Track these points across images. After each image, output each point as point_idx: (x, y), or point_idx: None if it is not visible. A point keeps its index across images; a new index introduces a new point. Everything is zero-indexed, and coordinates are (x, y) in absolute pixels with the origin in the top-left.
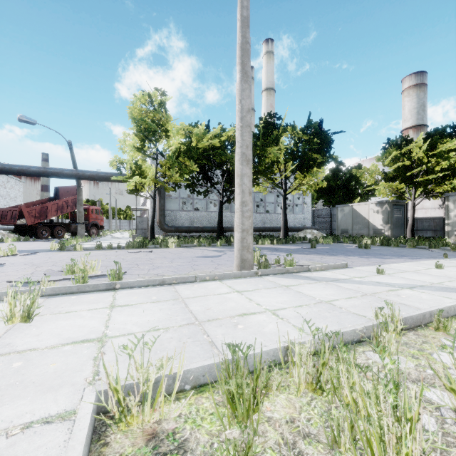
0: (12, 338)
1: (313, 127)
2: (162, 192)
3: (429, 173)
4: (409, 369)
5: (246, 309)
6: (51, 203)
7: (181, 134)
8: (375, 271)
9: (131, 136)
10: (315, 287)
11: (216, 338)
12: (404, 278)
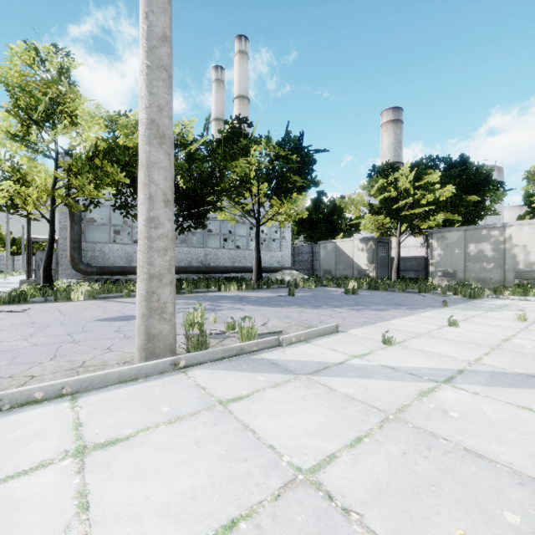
0: None
1: (293, 141)
2: (75, 214)
3: (414, 207)
4: None
5: None
6: None
7: (99, 123)
8: (377, 337)
9: (0, 113)
10: (286, 400)
11: None
12: (424, 351)
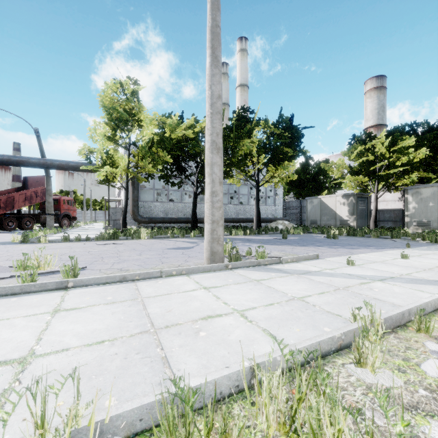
0: None
1: (285, 122)
2: (135, 183)
3: (390, 168)
4: (398, 389)
5: (211, 310)
6: (18, 193)
7: (154, 124)
8: (345, 262)
9: (102, 125)
10: (287, 281)
11: (171, 352)
12: (373, 269)
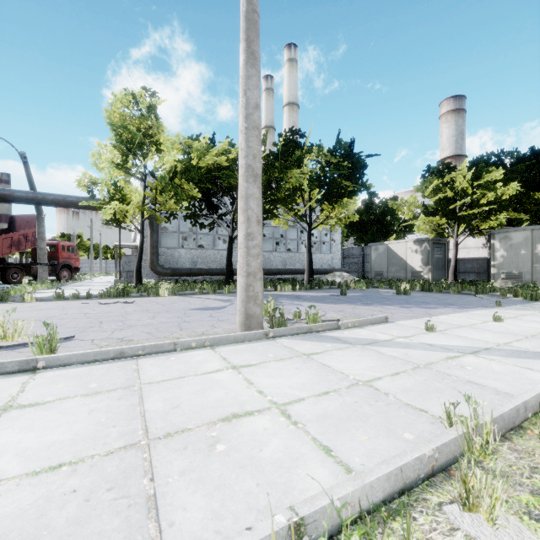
0: None
1: (343, 148)
2: (154, 224)
3: (473, 206)
4: None
5: (239, 404)
6: (2, 237)
7: (177, 148)
8: (422, 326)
9: (108, 148)
10: (348, 355)
11: (165, 486)
12: (461, 336)
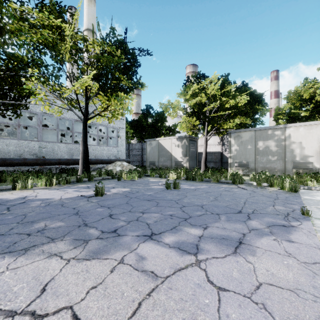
0: None
1: (117, 38)
2: None
3: (219, 111)
4: None
5: None
6: None
7: None
8: None
9: None
10: None
11: None
12: None
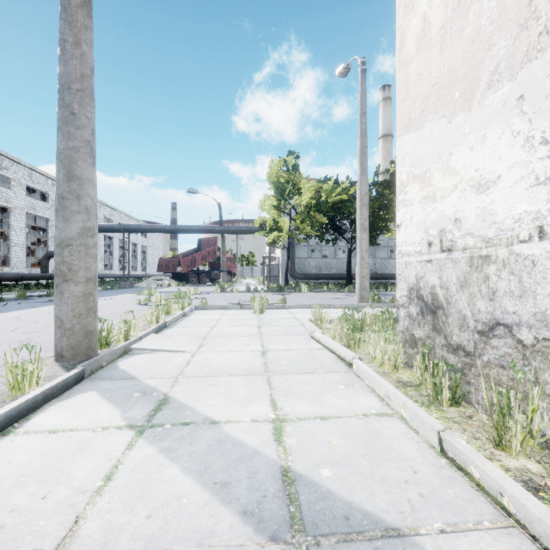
0: (263, 317)
1: None
2: (292, 242)
3: None
4: None
5: (357, 316)
6: (198, 253)
7: (312, 190)
8: None
9: (270, 197)
10: None
11: None
12: None
